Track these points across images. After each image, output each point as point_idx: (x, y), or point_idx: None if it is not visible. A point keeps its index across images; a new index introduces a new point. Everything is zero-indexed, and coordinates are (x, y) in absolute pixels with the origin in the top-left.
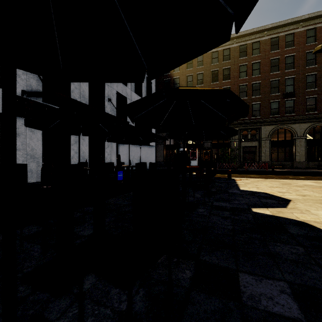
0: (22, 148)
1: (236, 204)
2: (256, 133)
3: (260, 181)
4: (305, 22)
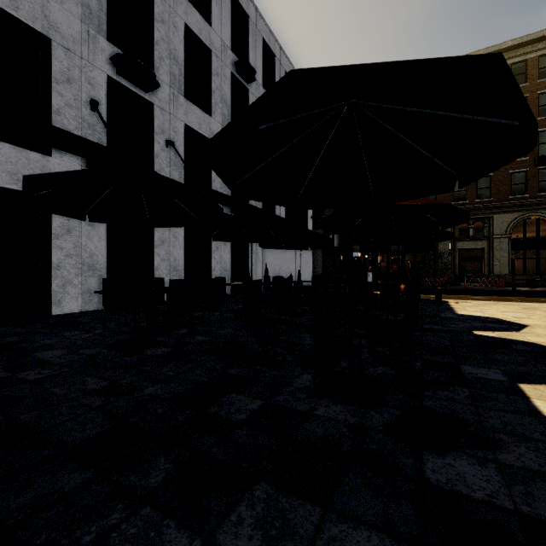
0: (166, 259)
1: (453, 327)
2: (484, 227)
3: (489, 305)
4: None
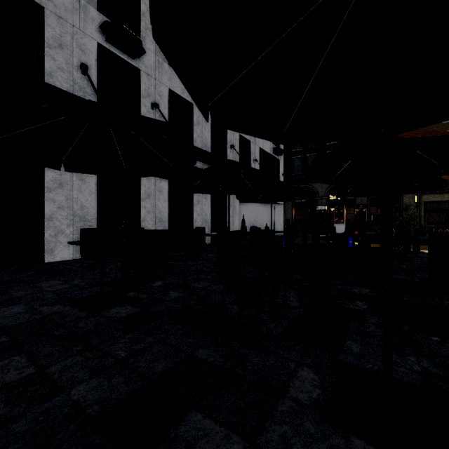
0: (152, 211)
1: None
2: None
3: None
4: None
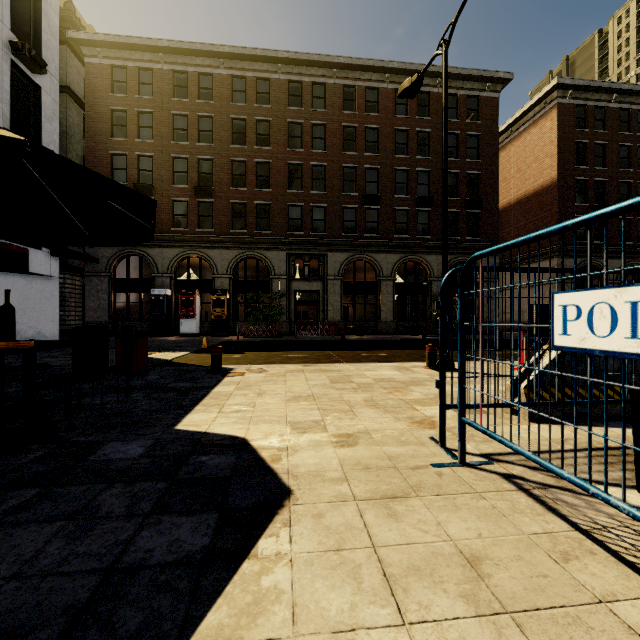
0: None
1: None
2: (320, 265)
3: (288, 376)
4: (393, 75)
